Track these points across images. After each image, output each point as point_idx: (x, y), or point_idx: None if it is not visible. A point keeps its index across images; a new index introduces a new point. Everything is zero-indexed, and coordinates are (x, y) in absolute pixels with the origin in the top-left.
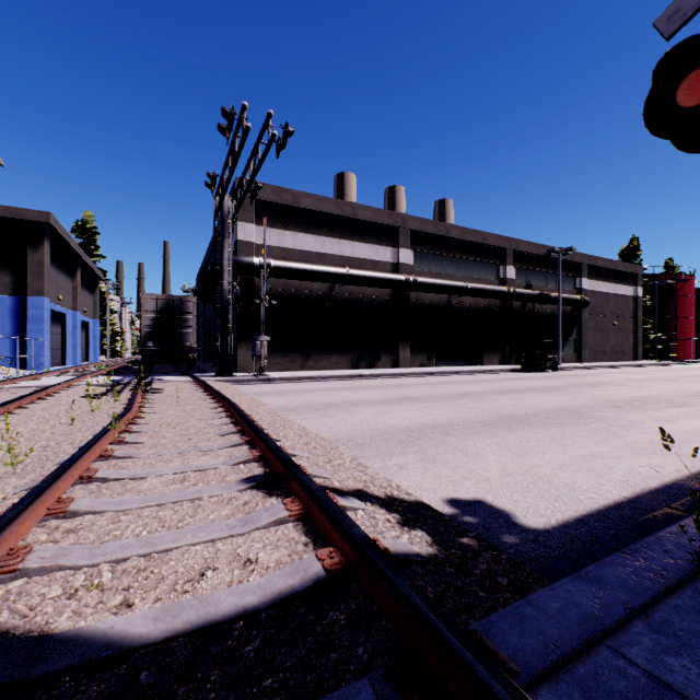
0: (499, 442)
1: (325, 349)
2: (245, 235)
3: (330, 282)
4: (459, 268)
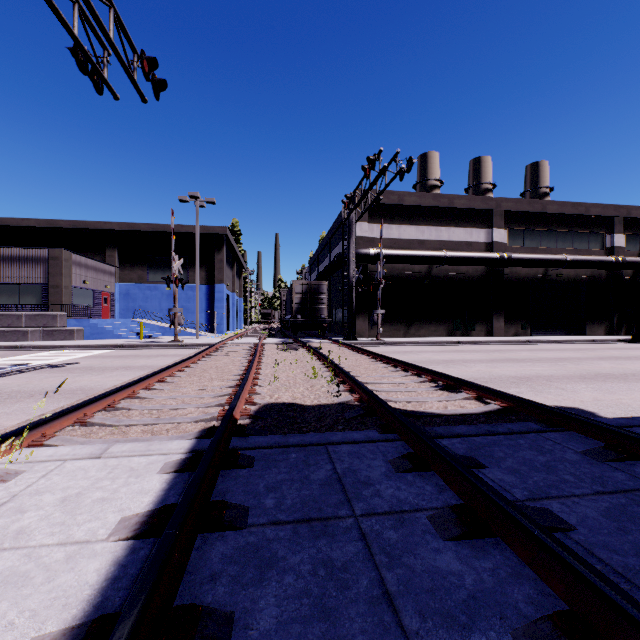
0: (593, 387)
1: (424, 320)
2: (361, 232)
3: (430, 264)
4: (557, 241)
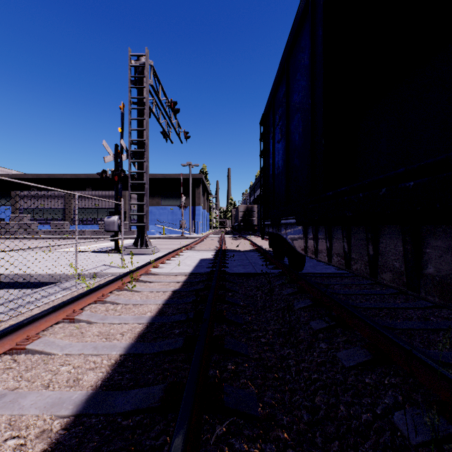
0: None
1: None
2: None
3: None
4: None
